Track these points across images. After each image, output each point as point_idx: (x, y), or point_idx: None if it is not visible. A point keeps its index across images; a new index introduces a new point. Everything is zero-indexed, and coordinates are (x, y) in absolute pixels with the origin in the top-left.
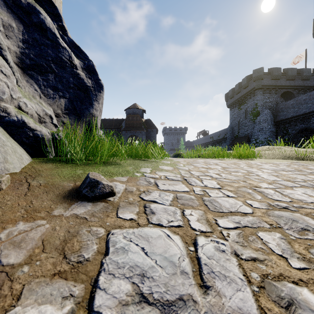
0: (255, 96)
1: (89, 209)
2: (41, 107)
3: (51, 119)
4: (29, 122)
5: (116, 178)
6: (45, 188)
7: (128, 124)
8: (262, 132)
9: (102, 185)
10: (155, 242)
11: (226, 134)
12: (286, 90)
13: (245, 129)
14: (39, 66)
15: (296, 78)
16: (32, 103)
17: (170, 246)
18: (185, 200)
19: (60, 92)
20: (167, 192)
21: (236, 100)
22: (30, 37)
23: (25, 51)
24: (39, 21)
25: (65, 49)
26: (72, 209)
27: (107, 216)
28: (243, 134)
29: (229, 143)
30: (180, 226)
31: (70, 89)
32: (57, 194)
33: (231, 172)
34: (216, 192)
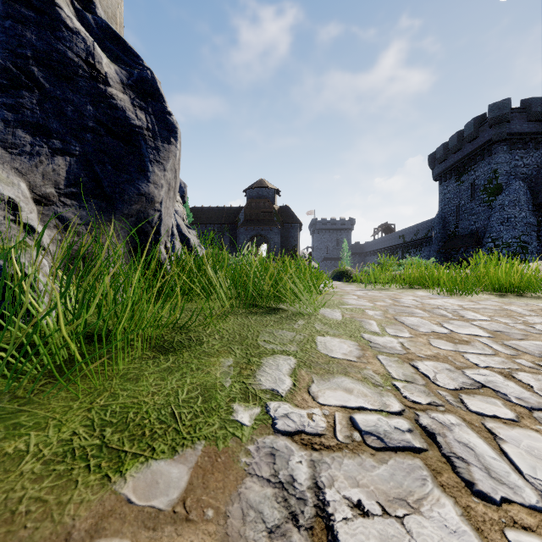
0: (493, 156)
1: None
2: None
3: (12, 212)
4: None
5: (133, 480)
6: None
7: (250, 215)
8: (507, 226)
9: None
10: None
11: (431, 230)
12: None
13: (470, 220)
14: None
15: None
16: None
17: None
18: None
19: (54, 141)
20: None
21: (452, 165)
22: None
23: None
24: None
25: (78, 35)
26: None
27: None
28: (467, 229)
29: (437, 248)
30: None
31: (85, 132)
32: None
33: (539, 360)
34: None
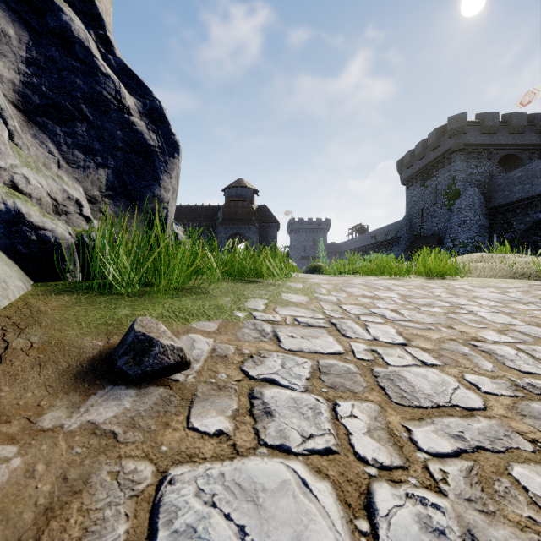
0: (452, 164)
1: (127, 408)
2: (61, 184)
3: (79, 208)
4: (30, 214)
5: (195, 324)
6: (40, 353)
7: (229, 214)
8: (464, 228)
9: (160, 349)
10: (273, 504)
11: (400, 231)
12: (508, 152)
13: (433, 222)
14: (58, 109)
15: (526, 131)
16: (40, 177)
17: (310, 519)
18: (336, 376)
19: (97, 158)
20: (299, 355)
21: (418, 171)
22: (41, 54)
23: (31, 81)
24: (61, 25)
25: (109, 78)
26: (89, 408)
27: (165, 424)
28: (430, 230)
29: (405, 248)
30: (331, 451)
31: (117, 150)
32: (63, 369)
33: (419, 306)
34: (399, 354)
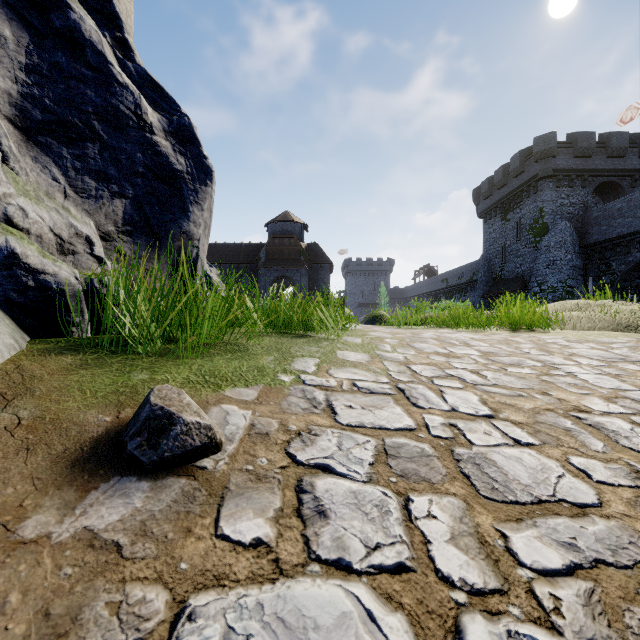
0: (539, 194)
1: (137, 508)
2: (67, 217)
3: (89, 247)
4: (27, 254)
5: (229, 392)
6: (29, 433)
7: (273, 253)
8: (553, 269)
9: (182, 427)
10: None
11: (476, 274)
12: (607, 179)
13: (516, 262)
14: (65, 127)
15: (628, 154)
16: (40, 209)
17: None
18: (407, 460)
19: (112, 185)
20: (359, 432)
21: (498, 201)
22: (44, 59)
23: (31, 92)
24: (68, 25)
25: (127, 89)
26: (87, 509)
27: (186, 531)
28: (513, 272)
29: (482, 293)
30: (405, 567)
31: (136, 177)
32: (57, 454)
33: (505, 366)
34: (484, 430)
